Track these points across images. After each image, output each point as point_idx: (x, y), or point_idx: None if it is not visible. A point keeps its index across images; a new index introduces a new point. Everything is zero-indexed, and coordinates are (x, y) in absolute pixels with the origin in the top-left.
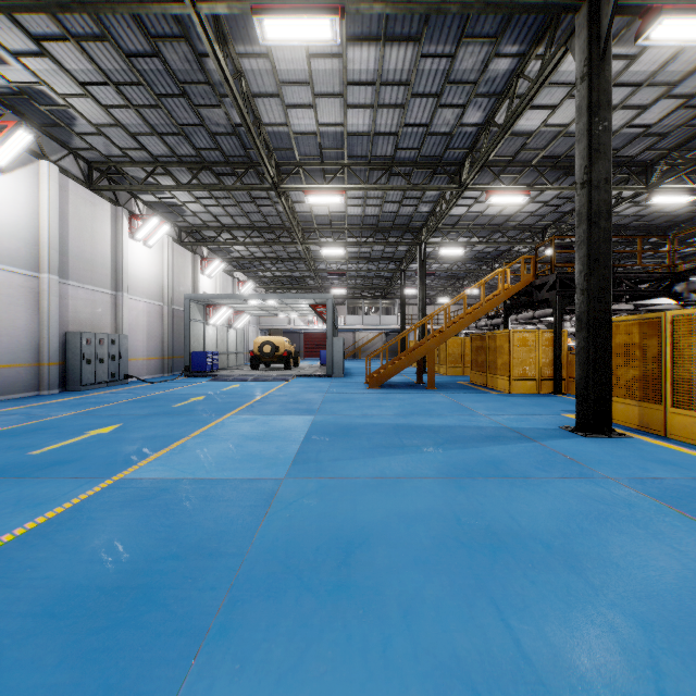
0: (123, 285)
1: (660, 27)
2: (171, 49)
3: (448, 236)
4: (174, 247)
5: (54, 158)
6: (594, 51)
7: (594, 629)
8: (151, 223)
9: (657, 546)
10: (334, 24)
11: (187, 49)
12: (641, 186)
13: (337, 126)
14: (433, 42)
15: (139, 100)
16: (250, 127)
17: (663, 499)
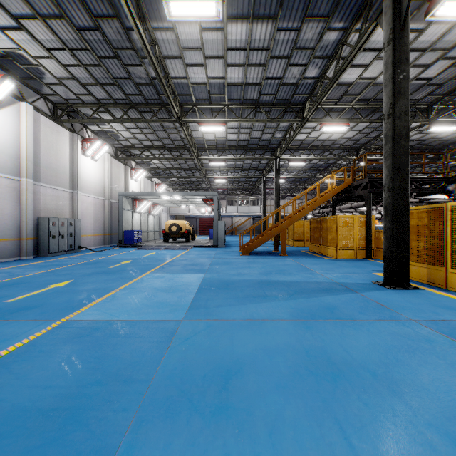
0: (77, 186)
1: (442, 8)
2: (107, 25)
3: (294, 154)
4: (112, 161)
5: (31, 100)
6: (397, 24)
7: (417, 446)
8: (96, 144)
9: (454, 374)
10: (218, 5)
11: (118, 25)
12: (424, 119)
13: (220, 79)
14: (285, 20)
15: (87, 61)
16: (162, 79)
17: (453, 336)
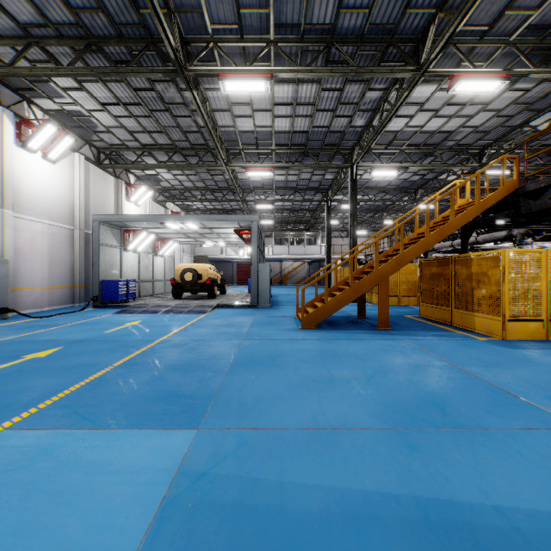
0: (5, 200)
1: None
2: None
3: (378, 161)
4: (90, 168)
5: None
6: None
7: None
8: (47, 131)
9: None
10: None
11: None
12: None
13: None
14: None
15: None
16: None
17: None
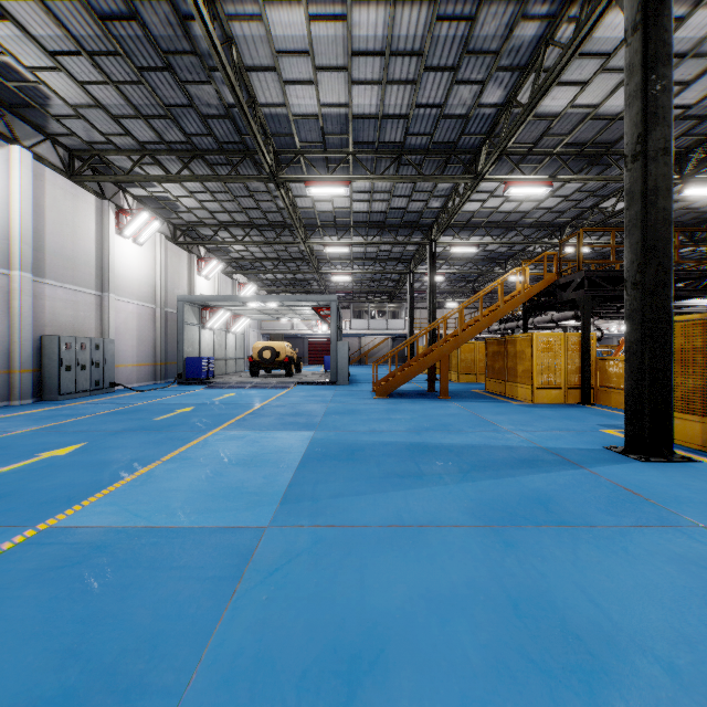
0: (109, 285)
1: None
2: (150, 10)
3: (460, 235)
4: (168, 246)
5: (29, 143)
6: None
7: None
8: (141, 218)
9: None
10: None
11: (169, 10)
12: (673, 176)
13: (341, 107)
14: (451, 2)
15: (119, 75)
16: (243, 105)
17: None
